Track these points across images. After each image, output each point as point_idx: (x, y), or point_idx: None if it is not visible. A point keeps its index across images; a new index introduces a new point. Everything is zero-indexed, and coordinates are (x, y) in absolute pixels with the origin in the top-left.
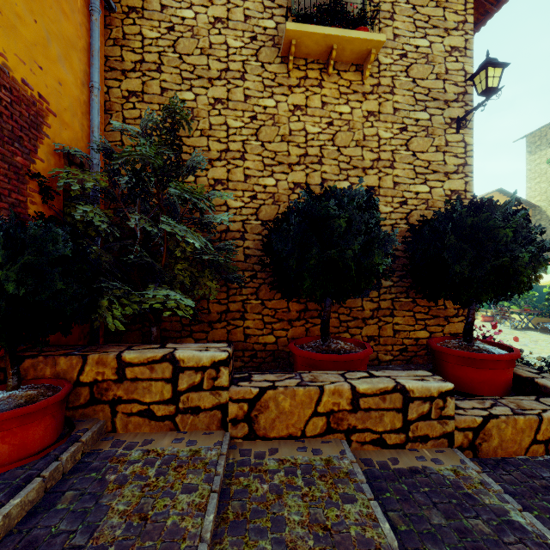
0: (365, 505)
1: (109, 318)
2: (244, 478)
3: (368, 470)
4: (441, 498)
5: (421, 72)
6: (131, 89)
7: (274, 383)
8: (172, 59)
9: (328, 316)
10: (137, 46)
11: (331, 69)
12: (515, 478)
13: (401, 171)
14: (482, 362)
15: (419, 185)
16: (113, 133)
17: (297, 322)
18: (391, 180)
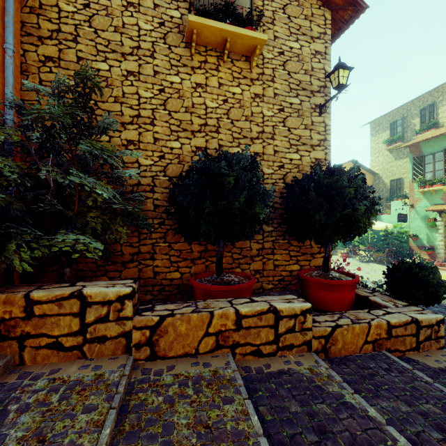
0: (241, 404)
1: (16, 261)
2: (143, 393)
3: (247, 375)
4: (299, 391)
5: (294, 67)
6: (47, 55)
7: (173, 311)
8: (87, 32)
9: (222, 255)
10: (54, 17)
11: (226, 57)
12: (352, 370)
13: (280, 142)
14: (334, 286)
15: (293, 153)
16: (29, 93)
17: (199, 261)
18: (272, 149)
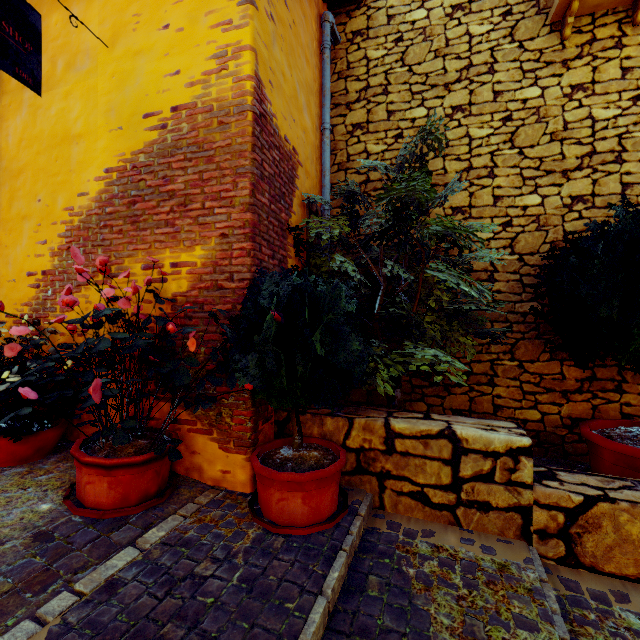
0: None
1: (379, 380)
2: (593, 629)
3: None
4: None
5: None
6: (355, 122)
7: (605, 492)
8: (400, 75)
9: None
10: (362, 73)
11: None
12: None
13: None
14: None
15: None
16: (337, 174)
17: (577, 395)
18: None
